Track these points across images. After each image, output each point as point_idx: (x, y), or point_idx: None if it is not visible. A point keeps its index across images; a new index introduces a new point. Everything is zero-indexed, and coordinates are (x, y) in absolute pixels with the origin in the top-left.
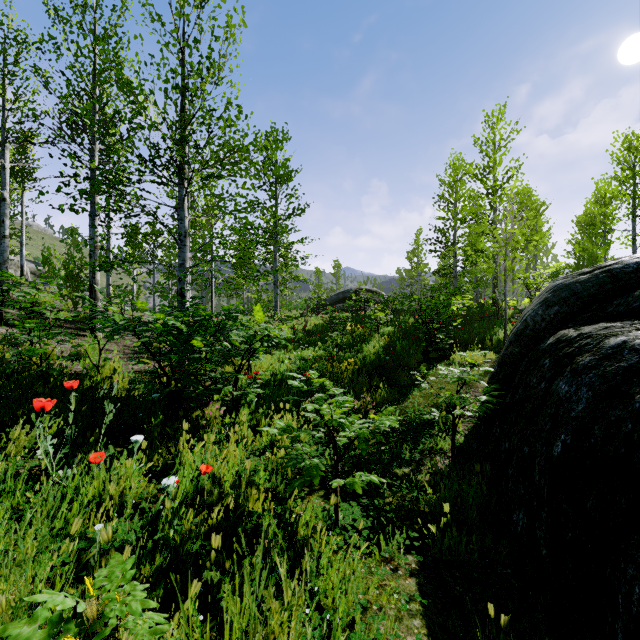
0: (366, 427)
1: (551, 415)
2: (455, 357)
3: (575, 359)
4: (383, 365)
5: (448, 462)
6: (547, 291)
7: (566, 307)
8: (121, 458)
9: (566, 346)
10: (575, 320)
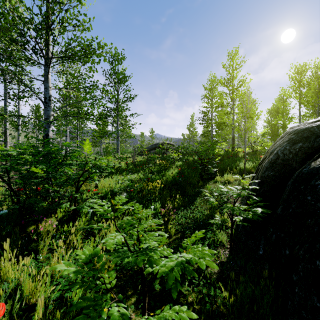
0: (177, 266)
1: None
2: (218, 178)
3: None
4: (178, 183)
5: (228, 253)
6: (288, 134)
7: (308, 143)
8: None
9: None
10: None
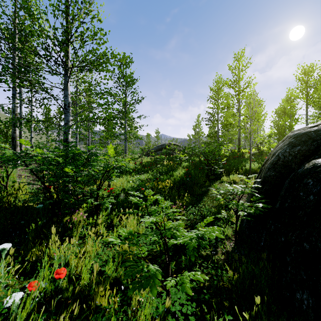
0: (195, 238)
1: None
2: (224, 178)
3: None
4: (186, 183)
5: (233, 244)
6: (289, 138)
7: (305, 146)
8: None
9: None
10: (317, 154)
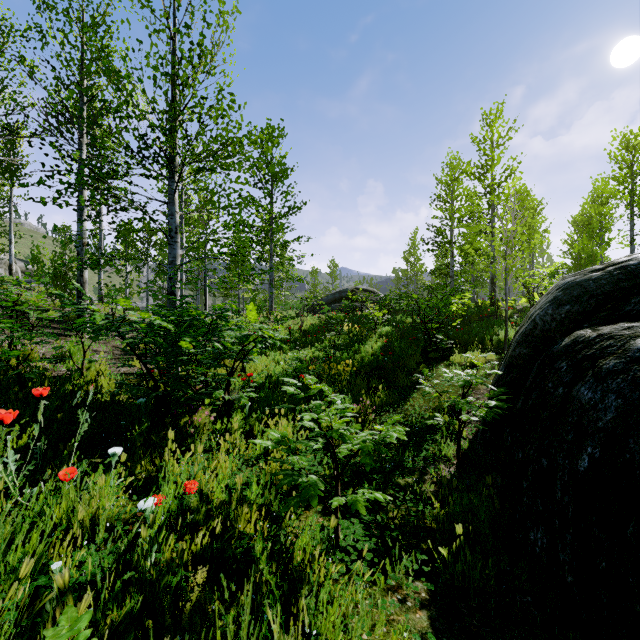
0: (370, 439)
1: (573, 424)
2: (455, 358)
3: (597, 362)
4: (382, 366)
5: (453, 470)
6: (556, 289)
7: (578, 306)
8: (96, 474)
9: (585, 348)
10: (590, 320)
